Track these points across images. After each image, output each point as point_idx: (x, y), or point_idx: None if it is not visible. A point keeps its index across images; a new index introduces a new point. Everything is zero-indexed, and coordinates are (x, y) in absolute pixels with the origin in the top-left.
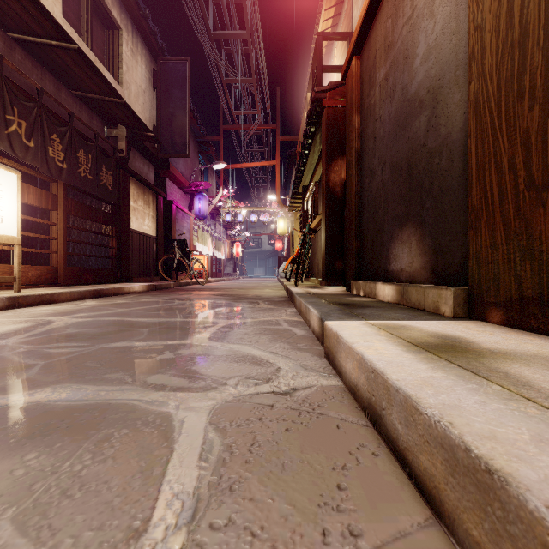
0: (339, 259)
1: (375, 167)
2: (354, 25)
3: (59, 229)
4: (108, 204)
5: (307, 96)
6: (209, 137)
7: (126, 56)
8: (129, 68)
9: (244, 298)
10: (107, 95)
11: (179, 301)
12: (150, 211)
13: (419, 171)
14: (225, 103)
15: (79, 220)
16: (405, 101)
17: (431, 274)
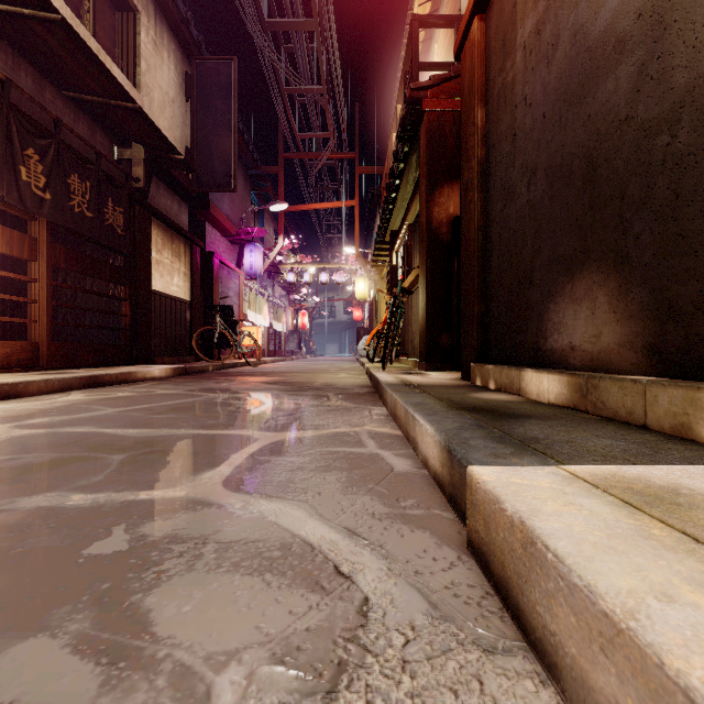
0: (446, 331)
1: (514, 182)
2: (463, 5)
3: (41, 288)
4: (119, 255)
5: (397, 109)
6: (265, 169)
7: (146, 49)
8: (151, 66)
9: (307, 389)
10: (114, 97)
11: (210, 394)
12: (181, 266)
13: (616, 170)
14: (285, 122)
15: (85, 279)
16: (580, 54)
17: (648, 356)
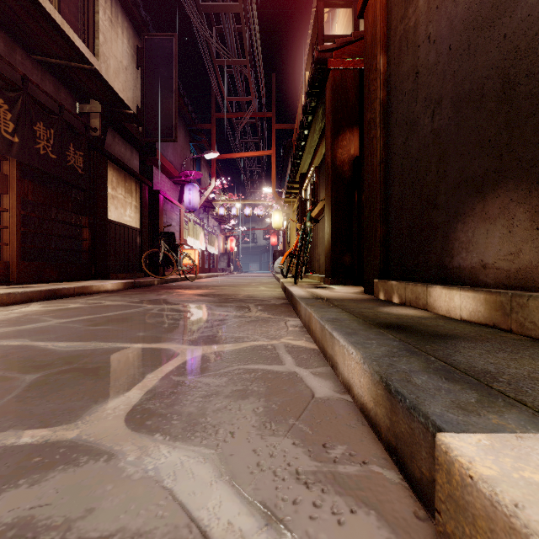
0: (347, 252)
1: (417, 116)
2: None
3: (11, 216)
4: (81, 191)
5: (305, 75)
6: (201, 126)
7: (103, 25)
8: (108, 39)
9: (231, 301)
10: (73, 60)
11: (148, 305)
12: (133, 200)
13: None
14: (217, 88)
15: (56, 211)
16: None
17: None
